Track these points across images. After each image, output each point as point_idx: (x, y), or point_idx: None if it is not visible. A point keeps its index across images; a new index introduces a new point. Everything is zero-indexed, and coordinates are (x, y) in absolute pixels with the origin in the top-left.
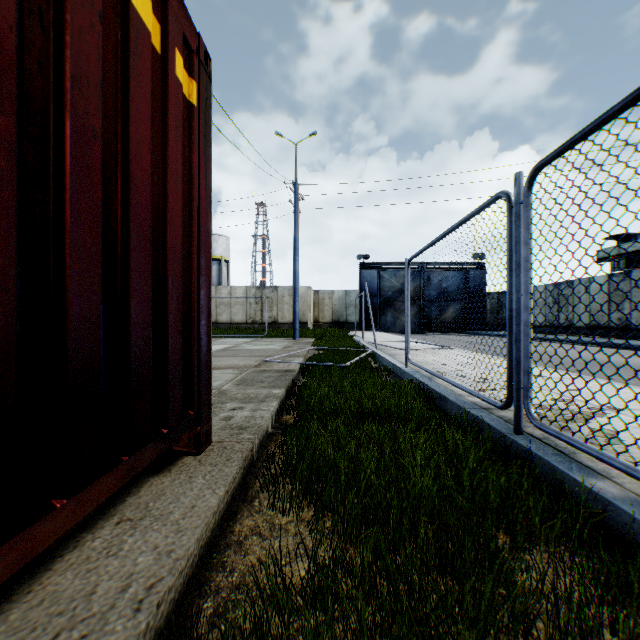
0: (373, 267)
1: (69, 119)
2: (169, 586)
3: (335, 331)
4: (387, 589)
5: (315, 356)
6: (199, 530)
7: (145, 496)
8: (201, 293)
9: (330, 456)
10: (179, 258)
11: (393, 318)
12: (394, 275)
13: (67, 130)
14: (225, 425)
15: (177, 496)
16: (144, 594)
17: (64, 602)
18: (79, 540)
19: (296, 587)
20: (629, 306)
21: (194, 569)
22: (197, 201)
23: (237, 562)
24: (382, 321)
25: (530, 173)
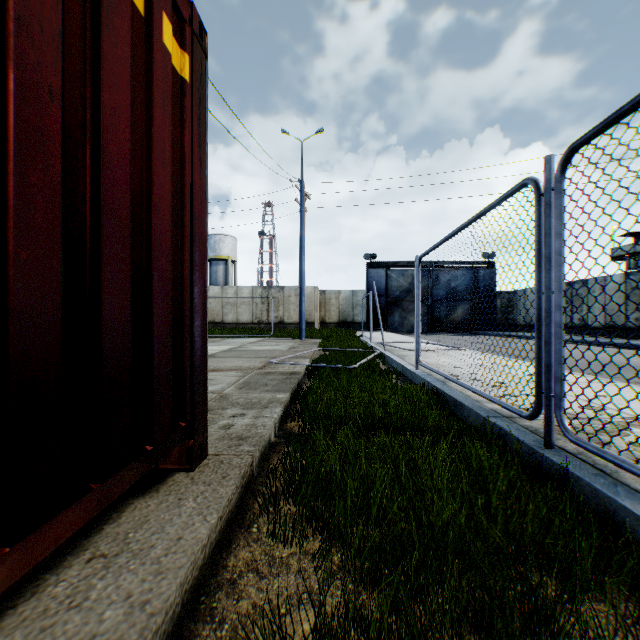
0: (380, 266)
1: (13, 70)
2: None
3: (342, 331)
4: None
5: (321, 357)
6: (183, 572)
7: (126, 523)
8: (195, 291)
9: (338, 473)
10: (167, 251)
11: (401, 318)
12: (402, 274)
13: (10, 83)
14: (224, 435)
15: (162, 524)
16: None
17: None
18: (39, 584)
19: None
20: None
21: (175, 621)
22: (190, 188)
23: (228, 609)
24: (389, 321)
25: (564, 155)
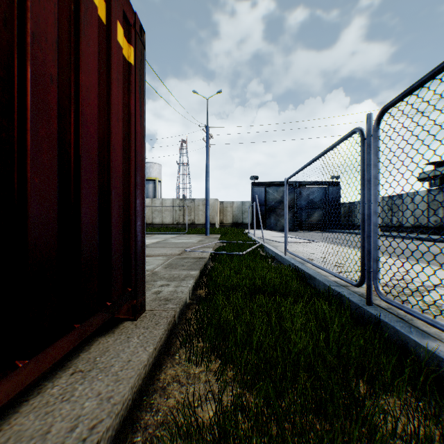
0: (261, 185)
1: (30, 66)
2: (107, 426)
3: (235, 229)
4: (276, 433)
5: (221, 247)
6: (132, 380)
7: (94, 352)
8: (137, 202)
9: (231, 321)
10: (120, 176)
11: (275, 220)
12: (276, 190)
13: (28, 74)
14: (155, 297)
15: (118, 352)
16: (87, 434)
17: (25, 440)
18: (42, 387)
19: (205, 425)
20: (442, 212)
21: (128, 410)
22: (134, 135)
23: (161, 404)
24: (267, 223)
25: (378, 113)
